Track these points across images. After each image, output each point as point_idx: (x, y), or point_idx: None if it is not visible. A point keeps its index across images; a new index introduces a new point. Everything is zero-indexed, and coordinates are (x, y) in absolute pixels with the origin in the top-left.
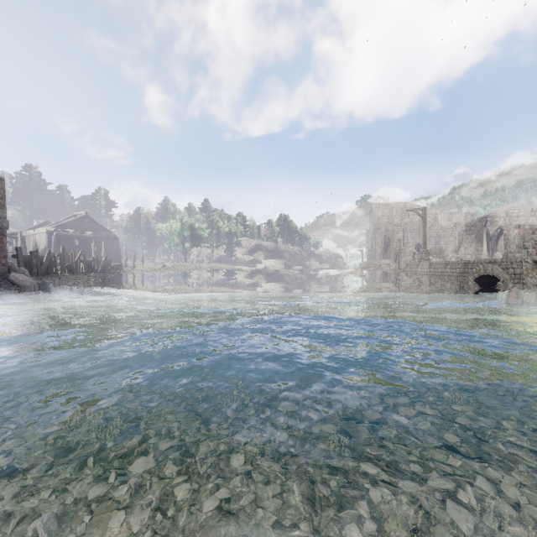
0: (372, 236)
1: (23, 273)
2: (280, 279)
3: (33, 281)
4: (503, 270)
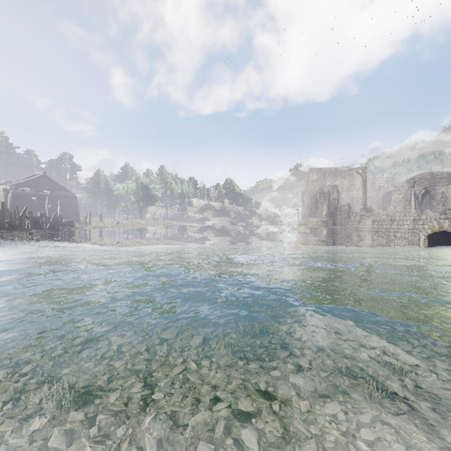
0: (308, 196)
1: None
2: (227, 235)
3: None
4: None
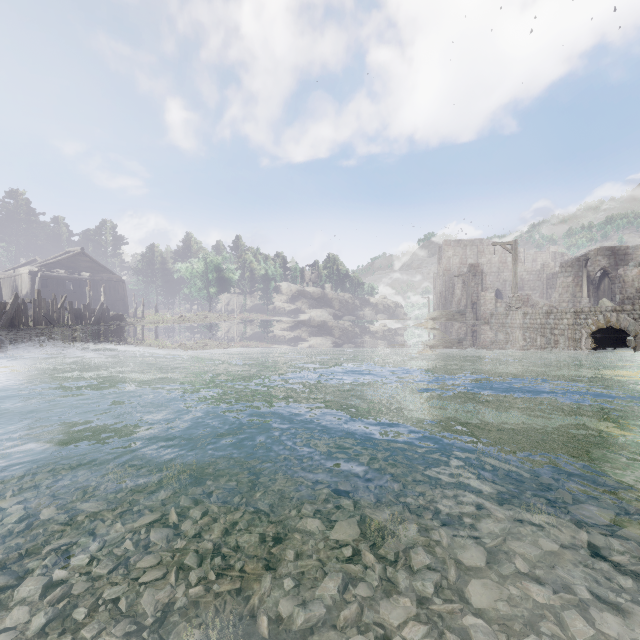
0: (442, 280)
1: None
2: (329, 333)
3: None
4: (636, 321)
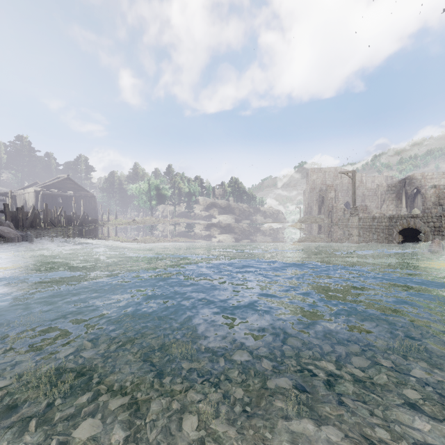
0: (309, 195)
1: (8, 226)
2: (231, 231)
3: (16, 233)
4: (424, 224)
